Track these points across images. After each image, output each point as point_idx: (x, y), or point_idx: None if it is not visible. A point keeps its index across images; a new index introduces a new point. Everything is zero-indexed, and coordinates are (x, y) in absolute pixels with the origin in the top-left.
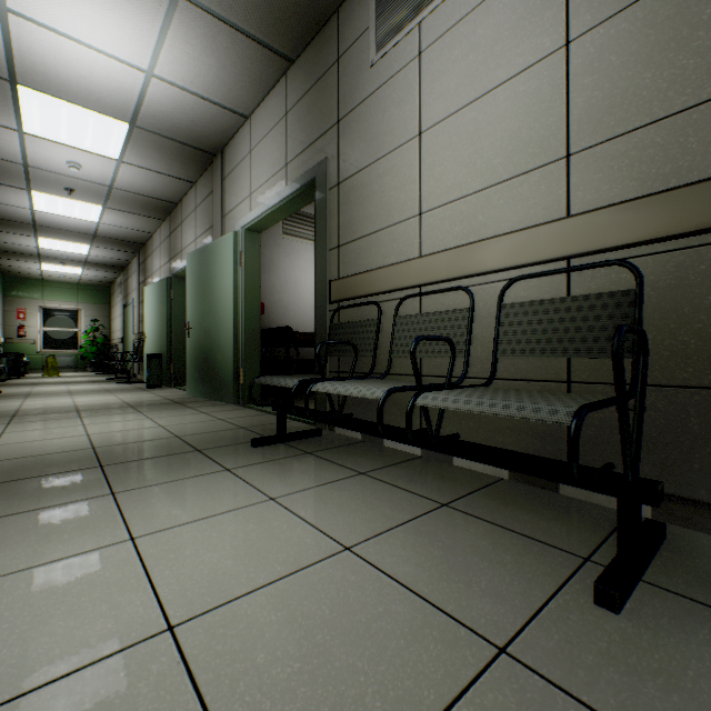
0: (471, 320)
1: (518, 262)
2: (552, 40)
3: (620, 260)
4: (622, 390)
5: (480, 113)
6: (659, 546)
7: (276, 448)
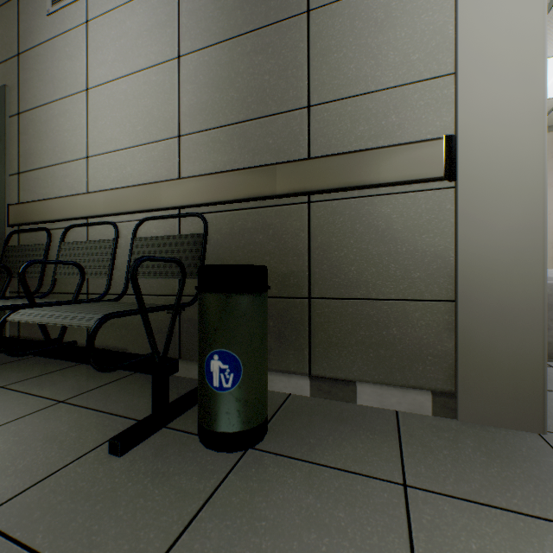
0: (115, 249)
1: (149, 207)
2: (171, 51)
3: (198, 213)
4: (140, 301)
5: (129, 87)
6: None
7: None
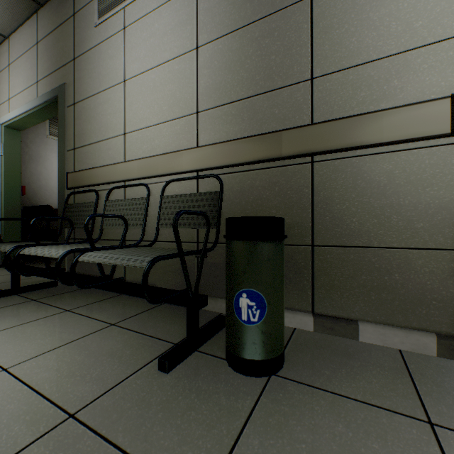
0: (147, 205)
1: (173, 171)
2: (191, 43)
3: (215, 174)
4: (179, 246)
5: (157, 76)
6: (221, 329)
7: (6, 299)
